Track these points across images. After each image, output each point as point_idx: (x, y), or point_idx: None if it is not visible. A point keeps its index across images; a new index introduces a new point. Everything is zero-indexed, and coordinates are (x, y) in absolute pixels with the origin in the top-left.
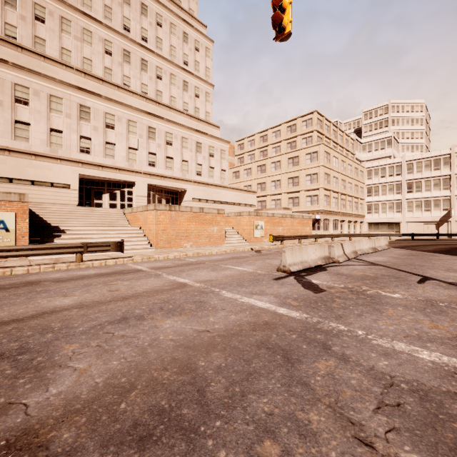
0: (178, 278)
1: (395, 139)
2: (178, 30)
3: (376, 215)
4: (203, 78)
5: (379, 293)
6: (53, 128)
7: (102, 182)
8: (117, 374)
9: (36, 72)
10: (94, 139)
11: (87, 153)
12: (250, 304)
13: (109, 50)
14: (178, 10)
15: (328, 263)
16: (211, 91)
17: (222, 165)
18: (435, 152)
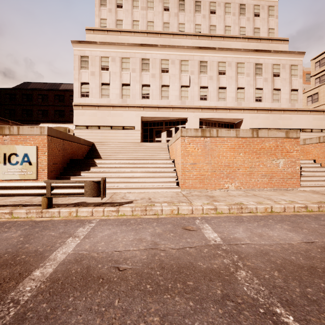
0: None
1: None
2: None
3: None
4: None
5: None
6: (124, 83)
7: (161, 122)
8: None
9: (112, 43)
10: (152, 85)
11: (147, 99)
12: None
13: (167, 6)
14: None
15: None
16: (275, 3)
17: (292, 84)
18: None
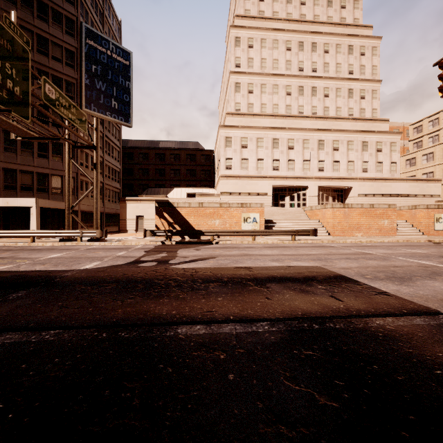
0: (363, 251)
1: None
2: (343, 47)
3: None
4: (369, 78)
5: None
6: (259, 158)
7: (284, 188)
8: (360, 266)
9: (250, 127)
10: (281, 160)
11: (277, 170)
12: (418, 262)
13: (289, 92)
14: (343, 28)
15: None
16: (377, 87)
17: (392, 157)
18: None
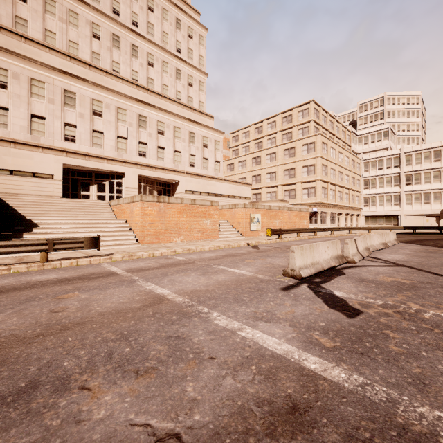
0: (155, 288)
1: (391, 131)
2: (170, 16)
3: (373, 208)
4: (197, 67)
5: None
6: (35, 114)
7: (89, 173)
8: None
9: (15, 53)
10: (80, 127)
11: (72, 142)
12: (257, 344)
13: (97, 34)
14: None
15: (341, 264)
16: (204, 80)
17: (216, 156)
18: (436, 143)
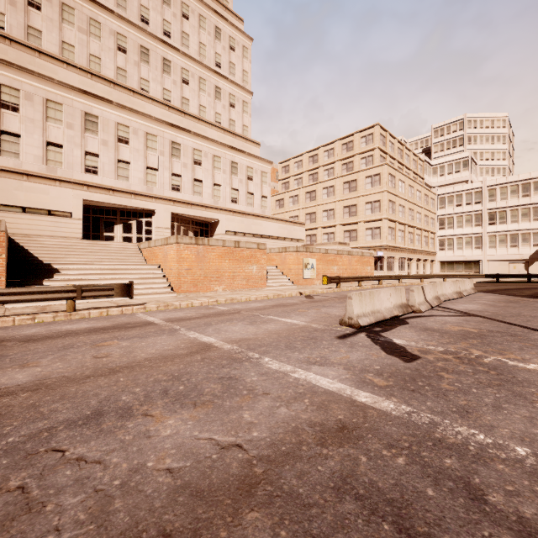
0: (200, 336)
1: (472, 160)
2: (208, 24)
3: (450, 252)
4: (240, 84)
5: (504, 363)
6: (51, 142)
7: (114, 210)
8: None
9: (28, 70)
10: (103, 156)
11: (94, 174)
12: (310, 383)
13: (123, 46)
14: None
15: (406, 313)
16: (249, 100)
17: (263, 190)
18: (524, 175)
